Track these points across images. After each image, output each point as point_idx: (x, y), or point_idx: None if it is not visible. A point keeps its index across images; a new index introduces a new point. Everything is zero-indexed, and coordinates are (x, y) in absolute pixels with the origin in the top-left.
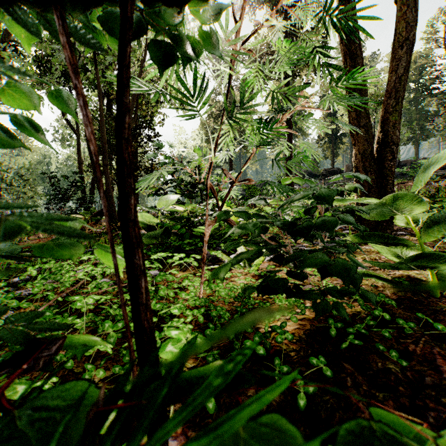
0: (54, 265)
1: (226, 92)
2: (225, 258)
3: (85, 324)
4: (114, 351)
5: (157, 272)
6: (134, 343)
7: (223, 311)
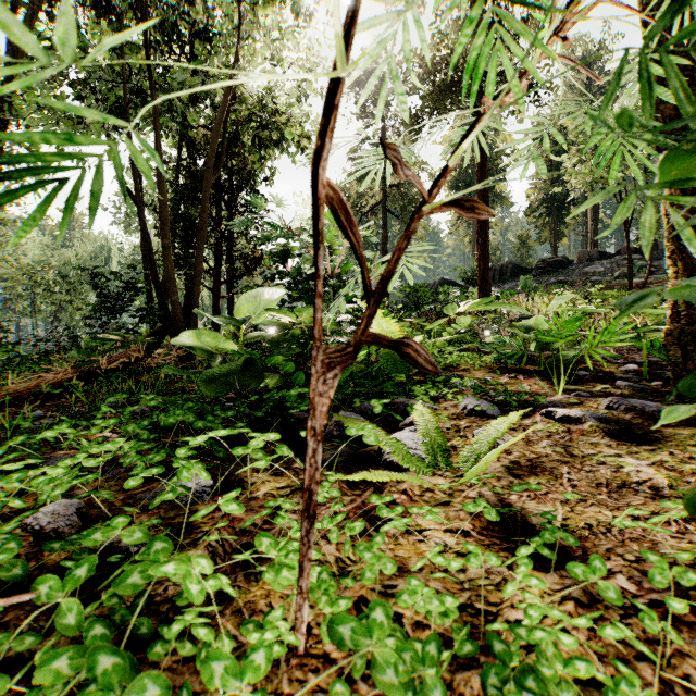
0: None
1: None
2: (384, 443)
3: None
4: None
5: (207, 482)
6: None
7: None
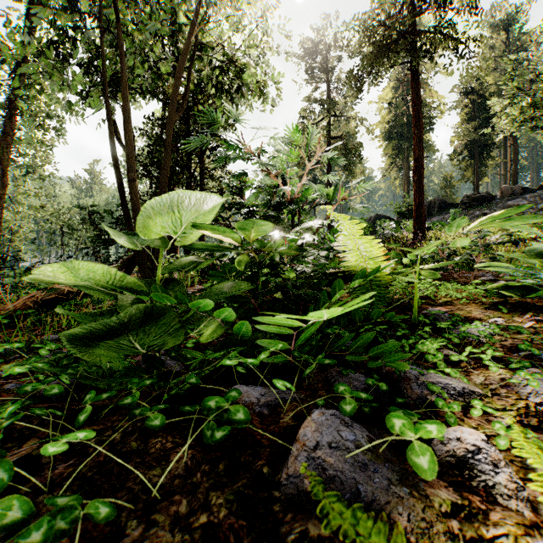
0: None
1: None
2: None
3: None
4: None
5: None
6: None
7: None
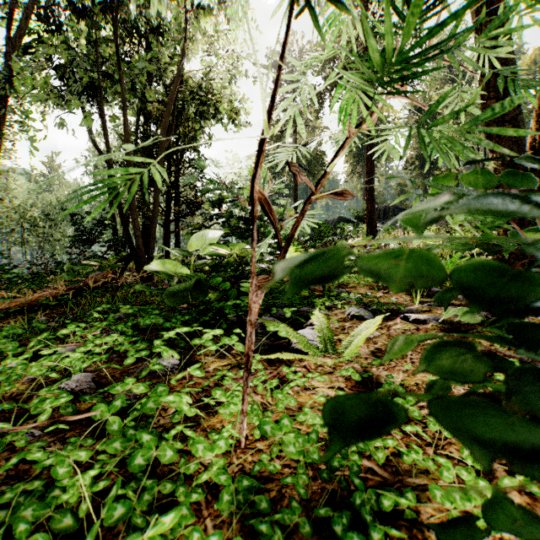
0: (3, 346)
1: None
2: (292, 337)
3: None
4: None
5: (175, 362)
6: None
7: None
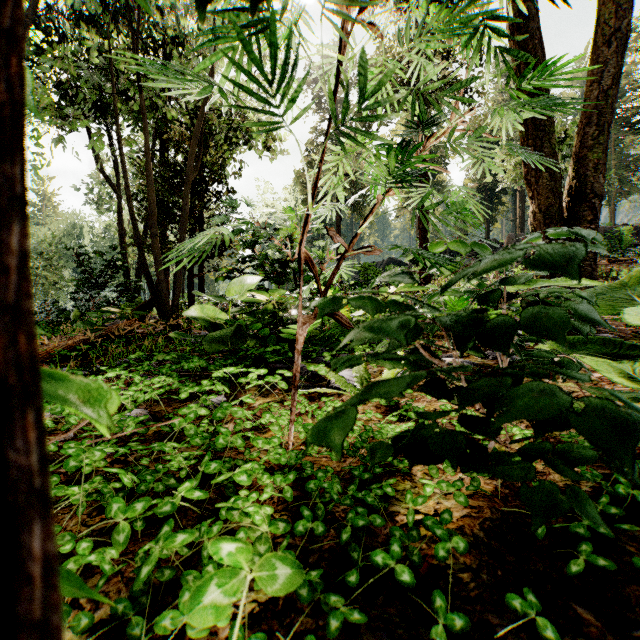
0: None
1: (334, 91)
2: (331, 376)
3: (87, 496)
4: (128, 555)
5: (223, 399)
6: (153, 557)
7: (328, 482)
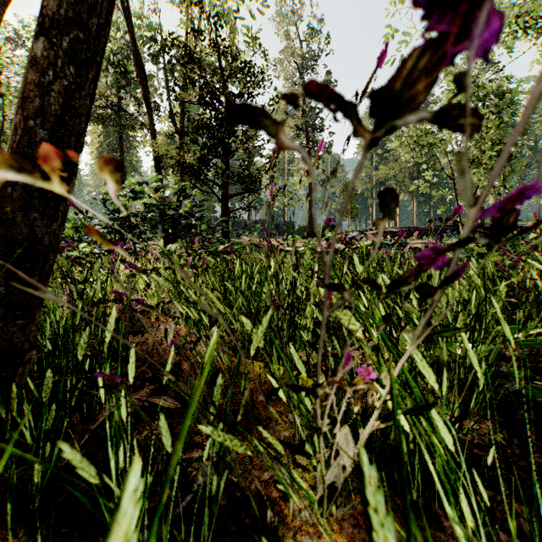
0: None
1: None
2: None
3: None
4: None
5: None
6: None
7: None
